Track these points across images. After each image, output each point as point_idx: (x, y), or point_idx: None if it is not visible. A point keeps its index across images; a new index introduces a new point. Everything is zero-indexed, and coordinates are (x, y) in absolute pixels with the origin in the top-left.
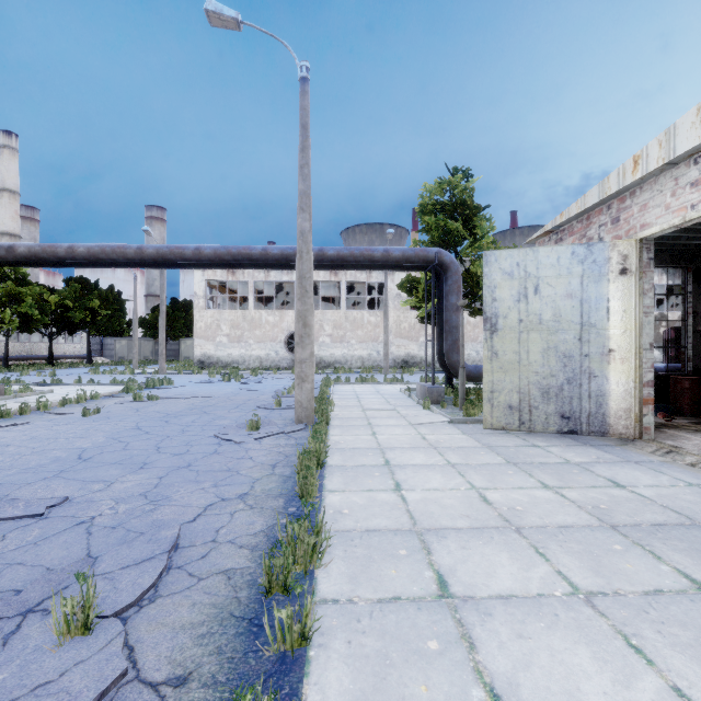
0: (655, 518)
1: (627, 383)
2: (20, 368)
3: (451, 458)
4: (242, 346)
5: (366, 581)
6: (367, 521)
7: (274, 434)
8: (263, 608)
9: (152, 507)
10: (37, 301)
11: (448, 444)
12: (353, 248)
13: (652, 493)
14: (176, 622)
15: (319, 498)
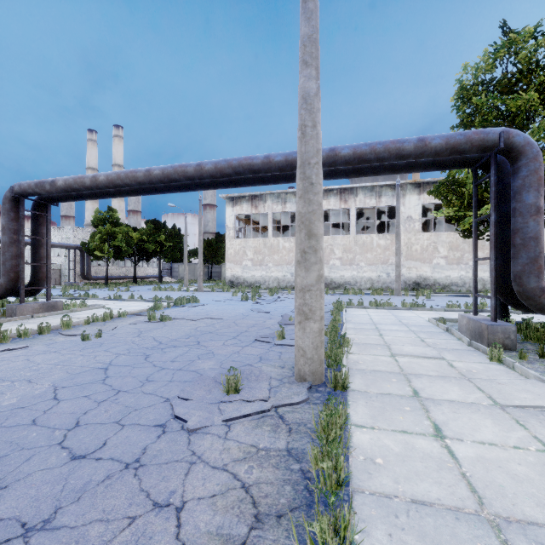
0: None
1: None
2: (113, 285)
3: None
4: (263, 269)
5: None
6: None
7: (254, 412)
8: None
9: None
10: (126, 237)
11: None
12: (374, 142)
13: None
14: None
15: None
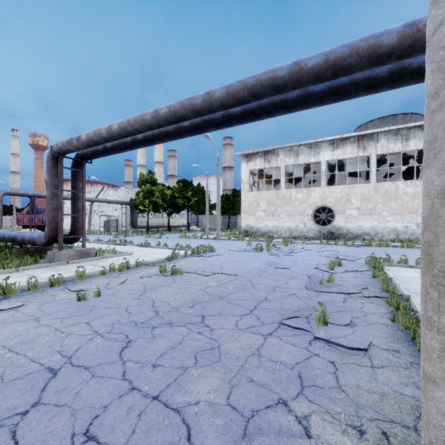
0: None
1: None
2: (152, 232)
3: None
4: (275, 219)
5: None
6: None
7: None
8: None
9: None
10: (162, 194)
11: None
12: None
13: None
14: None
15: None
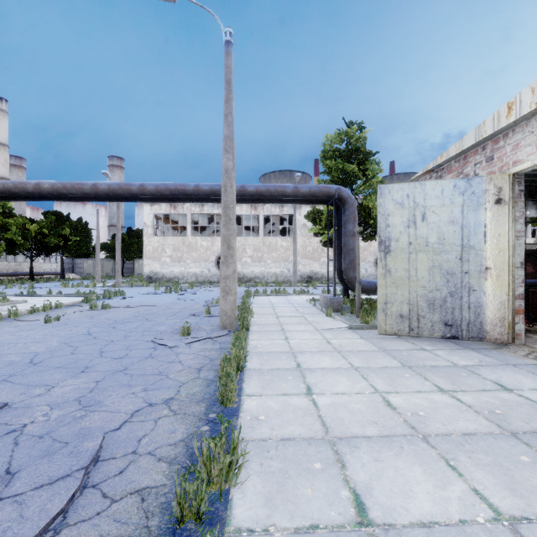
0: None
1: (501, 296)
2: (6, 282)
3: (354, 361)
4: (182, 265)
5: (282, 503)
6: (282, 429)
7: (202, 339)
8: None
9: (83, 413)
10: (21, 230)
11: (350, 348)
12: (269, 185)
13: None
14: None
15: (237, 404)
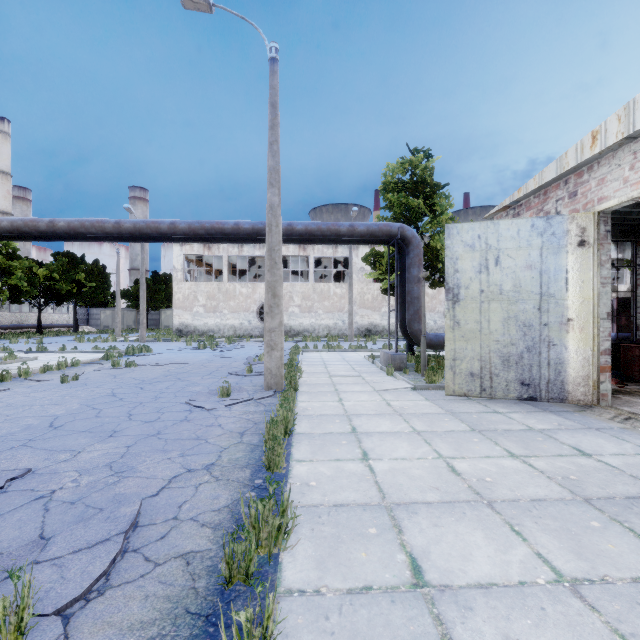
0: (627, 490)
1: (585, 352)
2: (10, 336)
3: (417, 425)
4: (217, 316)
5: (334, 566)
6: (335, 495)
7: (244, 400)
8: (222, 602)
9: (116, 479)
10: (27, 274)
11: (412, 410)
12: (320, 223)
13: (619, 462)
14: (124, 621)
15: (286, 469)
